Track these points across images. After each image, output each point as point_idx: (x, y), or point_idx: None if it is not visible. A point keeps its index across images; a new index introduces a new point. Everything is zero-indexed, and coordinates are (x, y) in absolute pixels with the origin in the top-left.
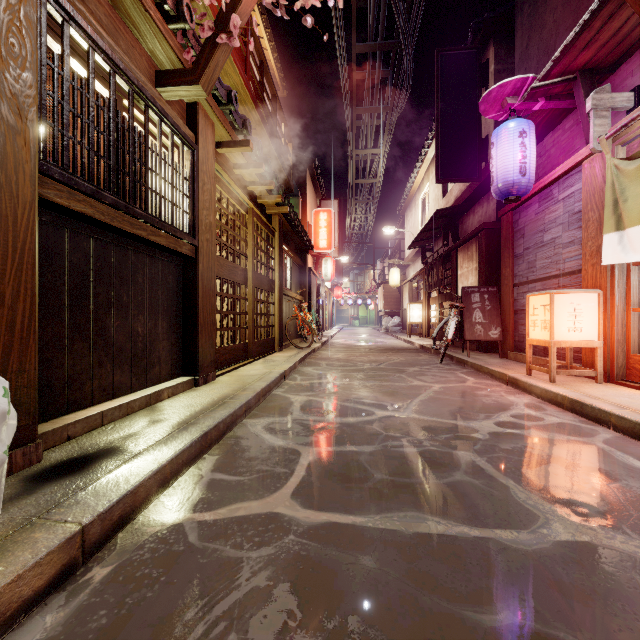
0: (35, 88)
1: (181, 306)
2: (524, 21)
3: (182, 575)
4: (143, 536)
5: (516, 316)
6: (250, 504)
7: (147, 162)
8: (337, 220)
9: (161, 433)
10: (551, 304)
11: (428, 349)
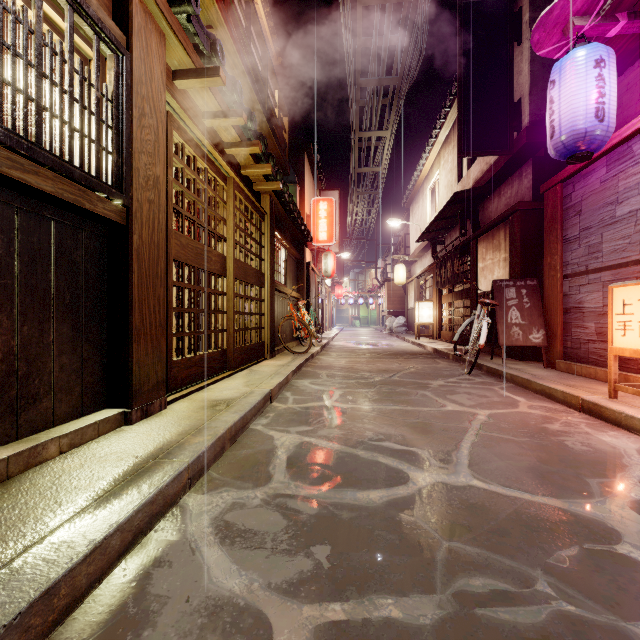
0: None
1: (104, 300)
2: None
3: None
4: None
5: (568, 316)
6: None
7: None
8: (338, 212)
9: None
10: None
11: (445, 354)
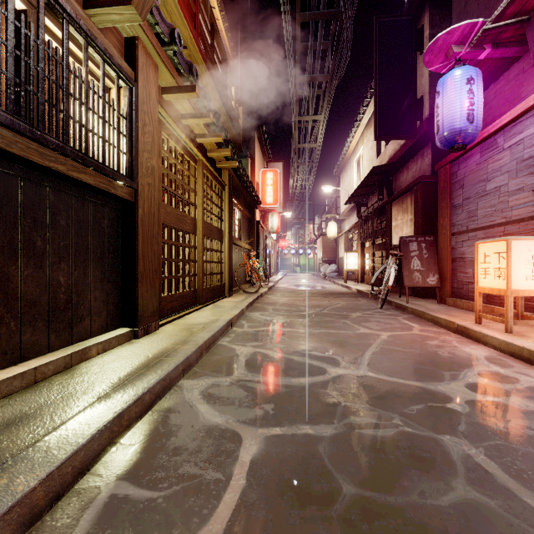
0: None
1: (119, 253)
2: None
3: None
4: None
5: (454, 264)
6: None
7: (66, 86)
8: (282, 180)
9: (58, 417)
10: (508, 251)
11: (365, 294)
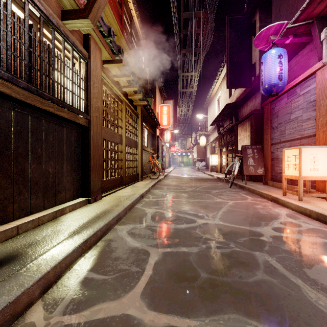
0: None
1: (80, 155)
2: None
3: None
4: None
5: (273, 161)
6: (109, 305)
7: (54, 64)
8: (172, 111)
9: (55, 241)
10: (300, 154)
11: (222, 179)
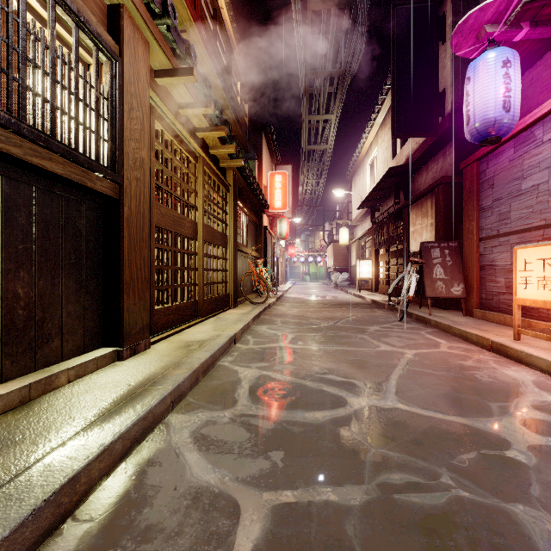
0: None
1: (100, 259)
2: None
3: None
4: None
5: (483, 272)
6: None
7: (23, 48)
8: (291, 183)
9: None
10: None
11: (381, 304)
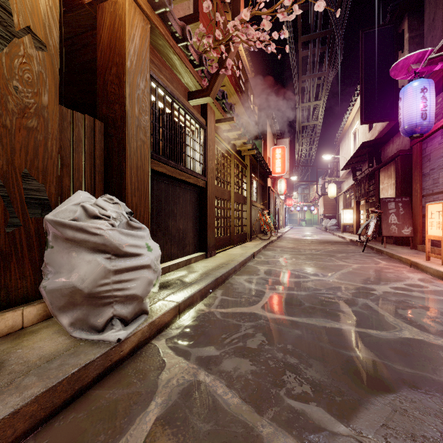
0: (149, 122)
1: (198, 214)
2: (431, 1)
3: (217, 326)
4: (198, 314)
5: (424, 219)
6: (242, 308)
7: (185, 141)
8: (288, 152)
9: (196, 276)
10: (442, 210)
11: (355, 242)
